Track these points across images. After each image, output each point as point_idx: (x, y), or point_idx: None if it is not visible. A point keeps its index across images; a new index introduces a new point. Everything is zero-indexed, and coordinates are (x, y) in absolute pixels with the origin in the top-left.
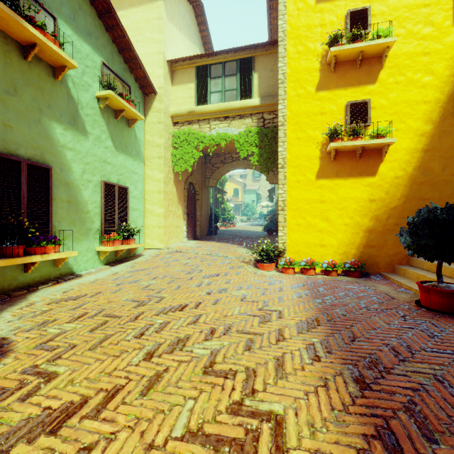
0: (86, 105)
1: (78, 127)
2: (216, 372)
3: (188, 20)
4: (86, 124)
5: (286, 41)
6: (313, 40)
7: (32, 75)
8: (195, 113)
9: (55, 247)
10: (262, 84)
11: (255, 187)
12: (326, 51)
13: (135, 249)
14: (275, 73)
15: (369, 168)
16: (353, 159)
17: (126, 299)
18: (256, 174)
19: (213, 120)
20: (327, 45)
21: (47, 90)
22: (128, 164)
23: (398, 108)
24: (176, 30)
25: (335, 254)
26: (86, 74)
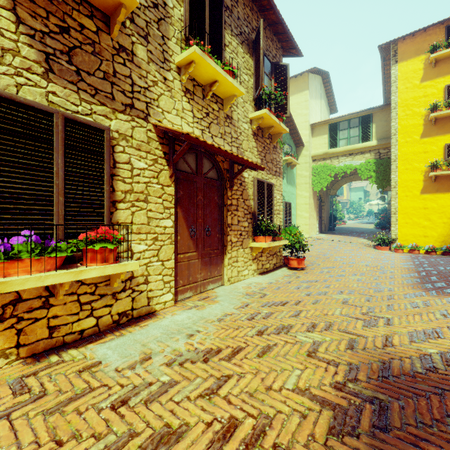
0: None
1: None
2: (370, 266)
3: (318, 87)
4: None
5: (397, 109)
6: (418, 106)
7: None
8: (328, 154)
9: None
10: (378, 131)
11: (362, 184)
12: (428, 112)
13: None
14: (389, 122)
15: None
16: None
17: (315, 254)
18: None
19: (341, 157)
20: (428, 109)
21: None
22: (290, 190)
23: None
24: (313, 101)
25: (436, 242)
26: None
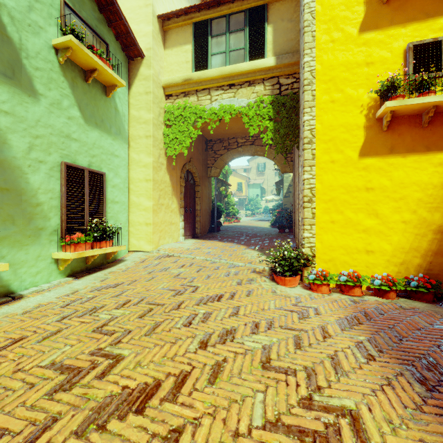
0: (35, 54)
1: (20, 83)
2: None
3: None
4: (35, 81)
5: None
6: None
7: None
8: (192, 82)
9: None
10: (278, 39)
11: (259, 181)
12: None
13: (113, 253)
14: (295, 23)
15: None
16: (417, 126)
17: (52, 360)
18: (260, 167)
19: (215, 90)
20: None
21: None
22: (104, 143)
23: None
24: None
25: (389, 264)
26: (36, 11)
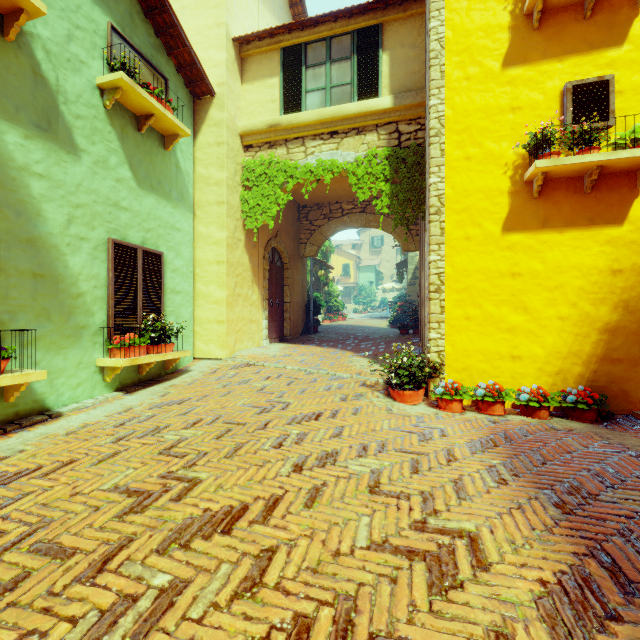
0: (75, 98)
1: (57, 136)
2: None
3: None
4: (75, 133)
5: None
6: None
7: None
8: (280, 128)
9: None
10: (397, 72)
11: (373, 262)
12: None
13: (174, 360)
14: (420, 50)
15: (611, 209)
16: (577, 192)
17: (115, 484)
18: (375, 242)
19: (311, 140)
20: None
21: None
22: (162, 213)
23: None
24: None
25: (541, 374)
26: (76, 42)
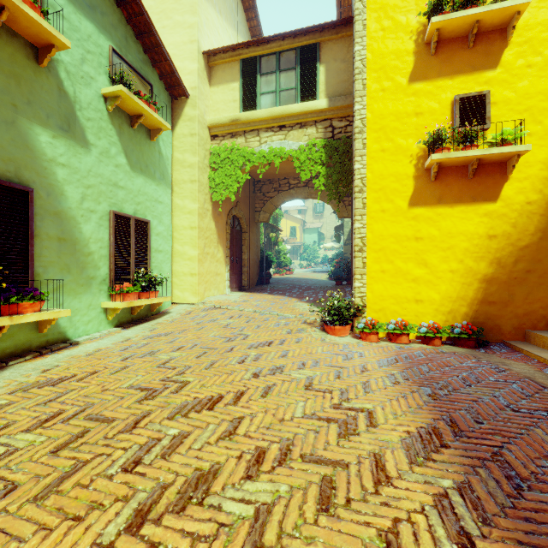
0: (87, 105)
1: (75, 135)
2: None
3: (231, 4)
4: (87, 132)
5: (366, 14)
6: (405, 10)
7: (1, 55)
8: (240, 122)
9: (35, 305)
10: (331, 80)
11: (316, 225)
12: (424, 25)
13: (158, 304)
14: (349, 64)
15: (488, 190)
16: (463, 177)
17: (130, 384)
18: (318, 208)
19: (265, 131)
20: (425, 15)
21: (25, 79)
22: (149, 189)
23: (531, 102)
24: (215, 14)
25: (437, 313)
26: (88, 63)
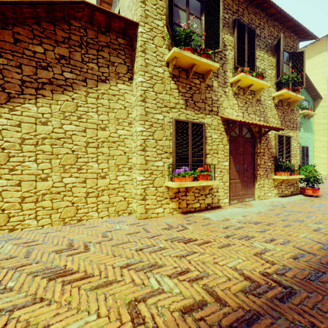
0: None
1: None
2: None
3: None
4: None
5: None
6: None
7: None
8: None
9: None
10: None
11: None
12: None
13: None
14: None
15: None
16: None
17: None
18: None
19: None
20: None
21: None
22: (307, 136)
23: None
24: None
25: None
26: None
